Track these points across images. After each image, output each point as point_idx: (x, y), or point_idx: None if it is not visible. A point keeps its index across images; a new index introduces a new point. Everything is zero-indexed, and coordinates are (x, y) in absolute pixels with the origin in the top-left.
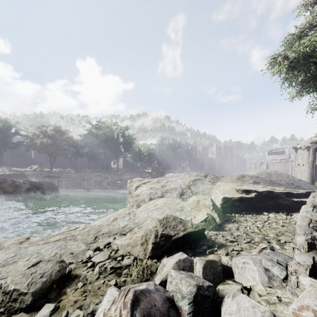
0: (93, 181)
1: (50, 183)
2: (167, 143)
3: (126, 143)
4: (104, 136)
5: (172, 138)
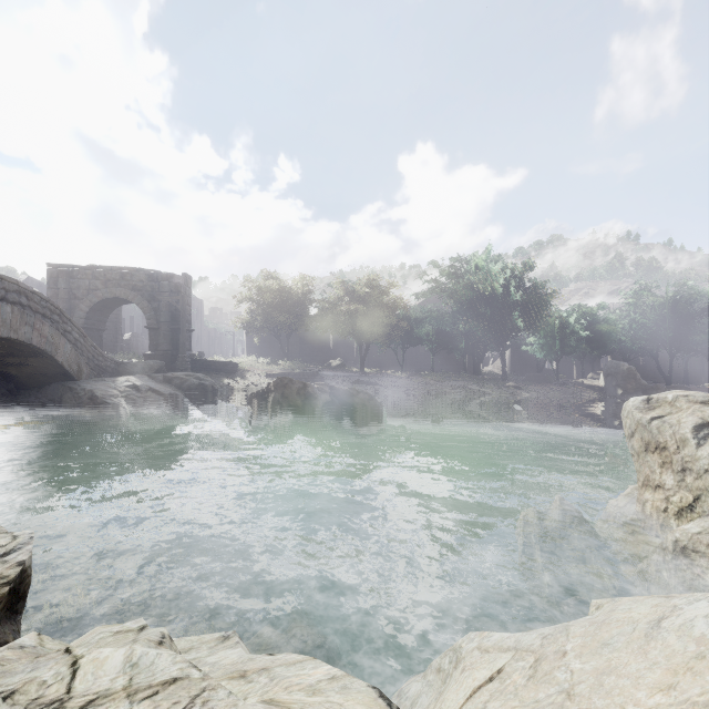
0: (450, 398)
1: (366, 393)
2: (658, 300)
3: (526, 305)
4: (470, 293)
5: (679, 283)
